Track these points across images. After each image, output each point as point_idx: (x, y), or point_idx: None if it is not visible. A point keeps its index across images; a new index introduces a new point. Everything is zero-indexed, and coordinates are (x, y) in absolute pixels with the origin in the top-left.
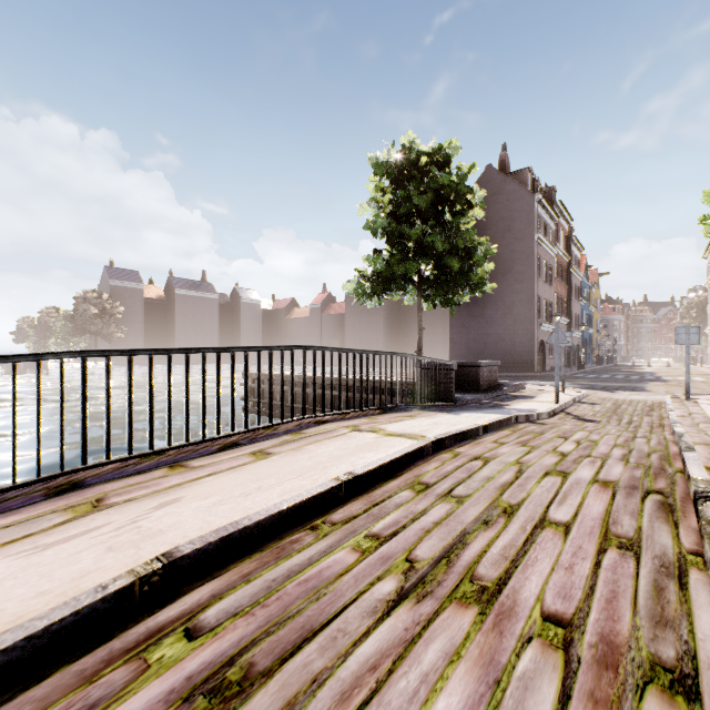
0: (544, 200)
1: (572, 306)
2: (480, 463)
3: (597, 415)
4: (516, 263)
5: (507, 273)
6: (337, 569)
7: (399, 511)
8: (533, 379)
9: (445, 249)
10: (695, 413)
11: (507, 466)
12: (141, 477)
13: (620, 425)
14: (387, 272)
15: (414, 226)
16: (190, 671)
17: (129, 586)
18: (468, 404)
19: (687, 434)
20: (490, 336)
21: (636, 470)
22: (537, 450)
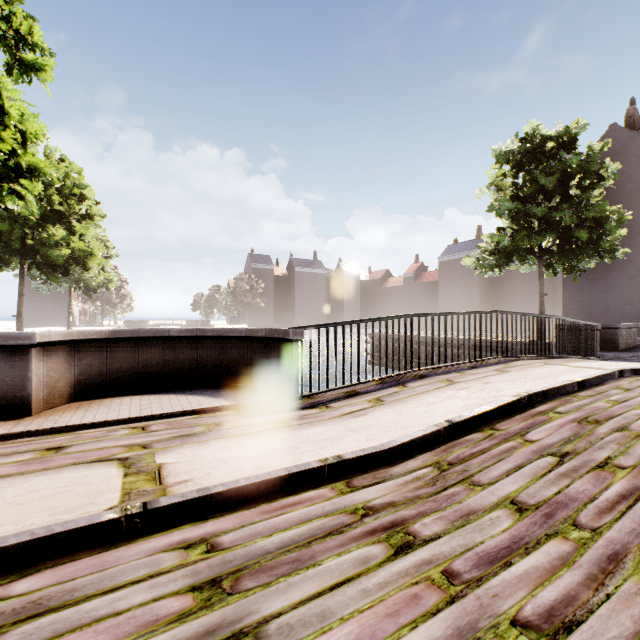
0: None
1: None
2: None
3: None
4: None
5: (637, 233)
6: (604, 406)
7: (619, 395)
8: None
9: (573, 222)
10: None
11: None
12: (450, 375)
13: None
14: (511, 247)
15: (540, 205)
16: (570, 418)
17: (520, 398)
18: (612, 359)
19: None
20: (614, 300)
21: None
22: None
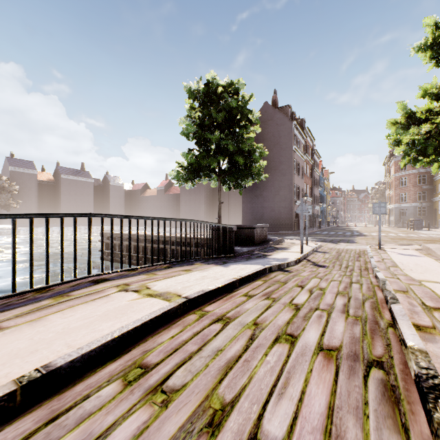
0: (298, 125)
1: (314, 191)
2: (219, 326)
3: (326, 261)
4: (282, 163)
5: (276, 169)
6: None
7: (72, 436)
8: (290, 235)
9: (234, 150)
10: (385, 258)
11: (242, 330)
12: None
13: (341, 269)
14: (196, 164)
15: (213, 133)
16: None
17: None
18: (244, 255)
19: (388, 281)
20: (267, 208)
21: (355, 327)
22: (276, 304)
